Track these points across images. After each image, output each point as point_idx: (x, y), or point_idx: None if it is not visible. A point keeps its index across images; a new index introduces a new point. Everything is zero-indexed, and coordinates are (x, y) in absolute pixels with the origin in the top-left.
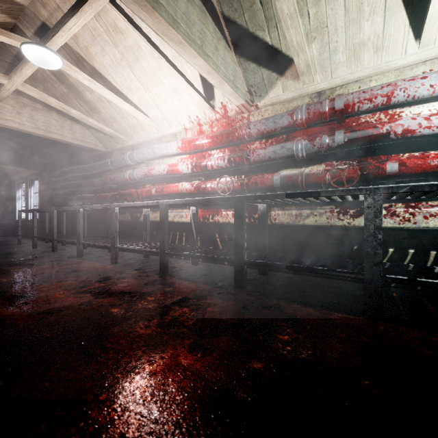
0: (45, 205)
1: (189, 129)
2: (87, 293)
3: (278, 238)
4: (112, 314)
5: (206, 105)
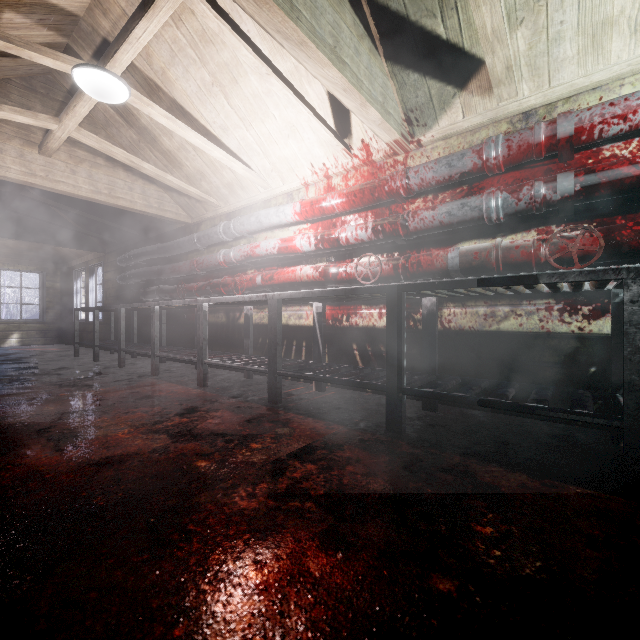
0: (110, 301)
1: (312, 185)
2: (162, 433)
3: (455, 352)
4: (198, 470)
5: (338, 146)
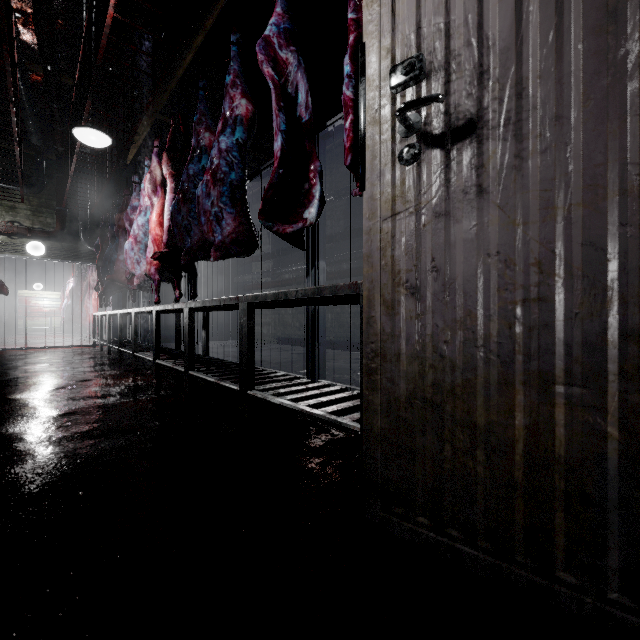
0: None
1: None
2: None
3: None
4: None
5: None
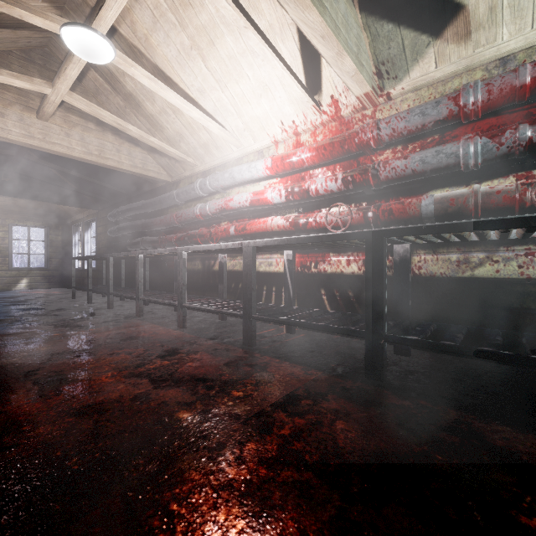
0: (102, 251)
1: (281, 142)
2: (144, 377)
3: (426, 298)
4: (180, 424)
5: (308, 102)
